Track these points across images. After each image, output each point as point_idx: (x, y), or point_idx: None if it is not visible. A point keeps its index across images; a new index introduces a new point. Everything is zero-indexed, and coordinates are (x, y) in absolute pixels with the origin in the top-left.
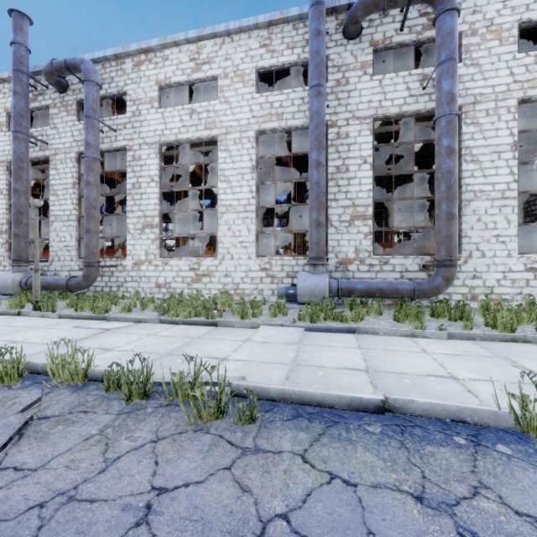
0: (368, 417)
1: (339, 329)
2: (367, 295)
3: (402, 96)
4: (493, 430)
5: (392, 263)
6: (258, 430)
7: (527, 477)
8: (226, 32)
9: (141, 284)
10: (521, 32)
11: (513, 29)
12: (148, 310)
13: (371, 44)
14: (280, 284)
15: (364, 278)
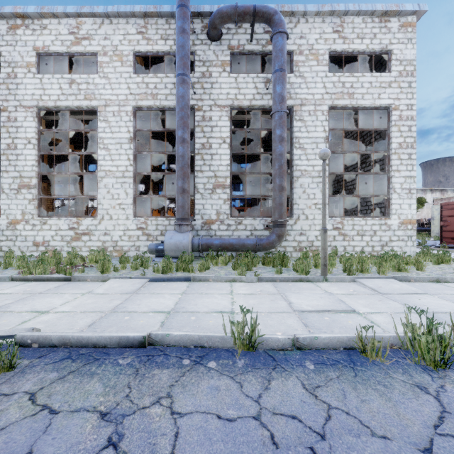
0: (130, 352)
1: (178, 278)
2: (222, 249)
3: (252, 93)
4: (219, 351)
5: (244, 224)
6: (11, 376)
7: (207, 384)
8: (104, 14)
9: (17, 243)
10: (337, 58)
11: (325, 55)
12: (13, 268)
13: (229, 47)
14: (155, 241)
15: (224, 235)
